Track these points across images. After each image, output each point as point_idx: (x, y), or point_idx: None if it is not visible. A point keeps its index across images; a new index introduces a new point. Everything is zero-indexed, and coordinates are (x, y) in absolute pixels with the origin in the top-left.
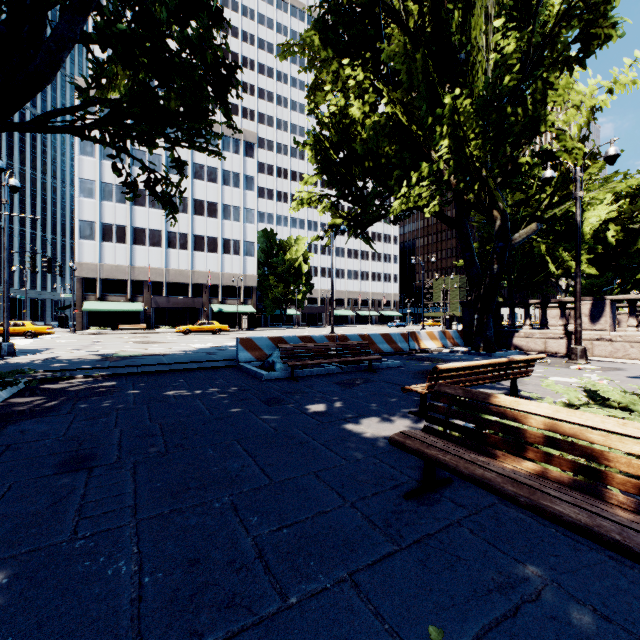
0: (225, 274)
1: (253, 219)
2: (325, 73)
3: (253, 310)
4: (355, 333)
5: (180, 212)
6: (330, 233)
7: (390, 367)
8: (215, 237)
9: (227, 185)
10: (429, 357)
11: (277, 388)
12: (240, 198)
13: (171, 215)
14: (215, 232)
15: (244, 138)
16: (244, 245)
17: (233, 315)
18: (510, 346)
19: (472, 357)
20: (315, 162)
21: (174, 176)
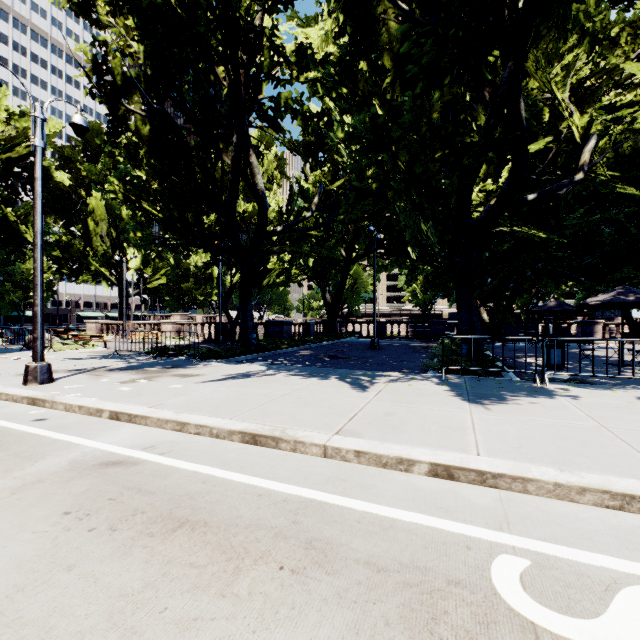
0: None
1: None
2: (50, 219)
3: None
4: None
5: None
6: (57, 279)
7: None
8: None
9: None
10: None
11: None
12: None
13: None
14: None
15: None
16: None
17: None
18: None
19: None
20: (45, 254)
21: None
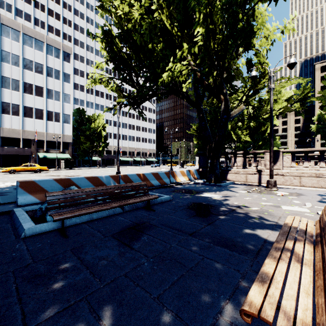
0: (49, 133)
1: (69, 100)
2: None
3: (69, 157)
4: (133, 170)
5: (13, 89)
6: (117, 106)
7: (163, 202)
8: (41, 109)
9: (50, 77)
10: (185, 189)
11: (24, 262)
12: (60, 86)
13: (5, 91)
14: (41, 106)
15: (63, 49)
16: (63, 116)
17: (55, 160)
18: (226, 178)
19: (211, 187)
20: (104, 49)
21: (7, 64)
